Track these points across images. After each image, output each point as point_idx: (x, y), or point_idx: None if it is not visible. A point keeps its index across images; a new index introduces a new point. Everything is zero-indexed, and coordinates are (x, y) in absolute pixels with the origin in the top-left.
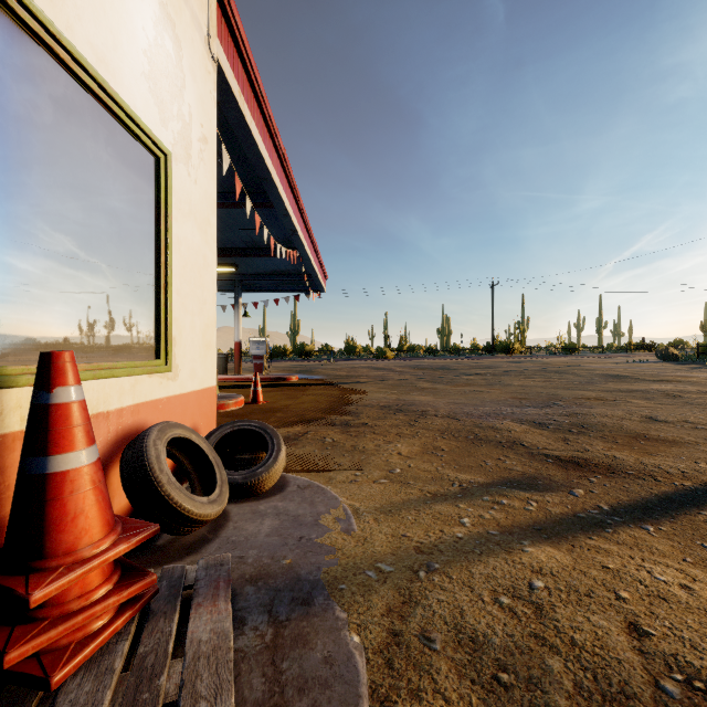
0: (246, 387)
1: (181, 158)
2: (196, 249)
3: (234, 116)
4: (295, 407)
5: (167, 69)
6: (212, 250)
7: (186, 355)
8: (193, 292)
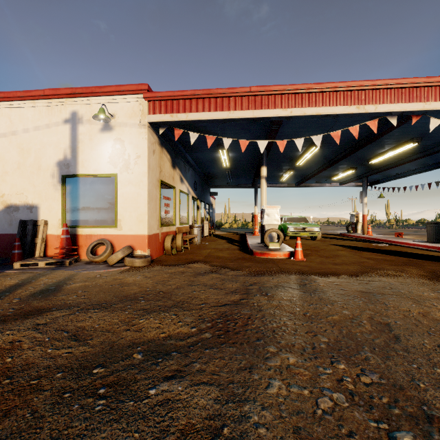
0: (394, 254)
1: (124, 171)
2: (133, 193)
3: (179, 122)
4: (285, 265)
5: (117, 153)
6: (144, 189)
7: (127, 224)
8: (131, 206)
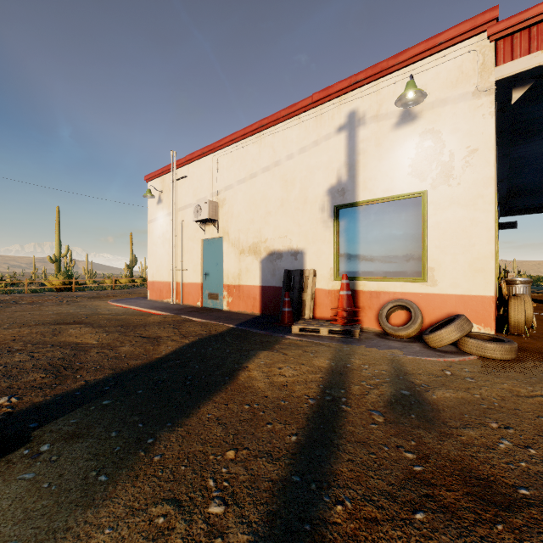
0: None
1: (441, 183)
2: (459, 219)
3: None
4: None
5: (426, 155)
6: (487, 210)
7: (446, 275)
8: (456, 243)
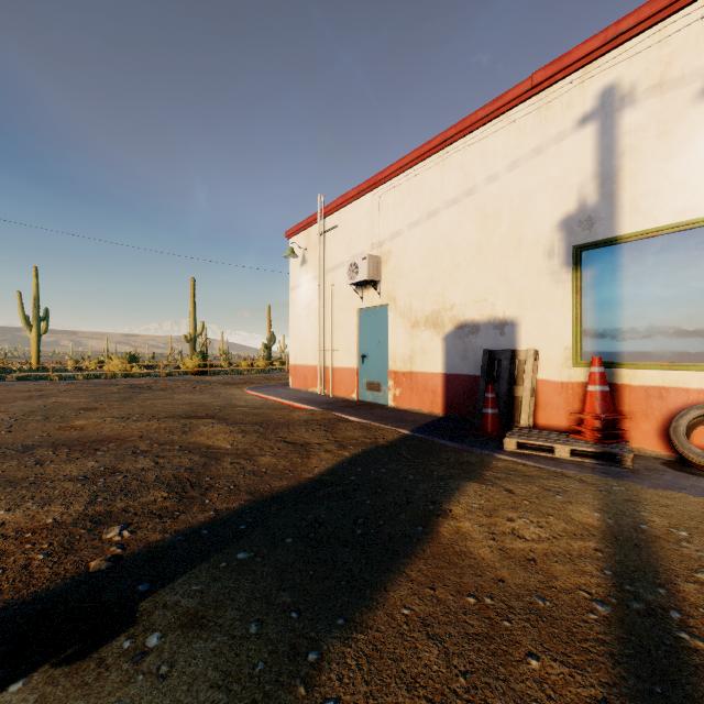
0: None
1: None
2: None
3: None
4: None
5: None
6: None
7: None
8: None
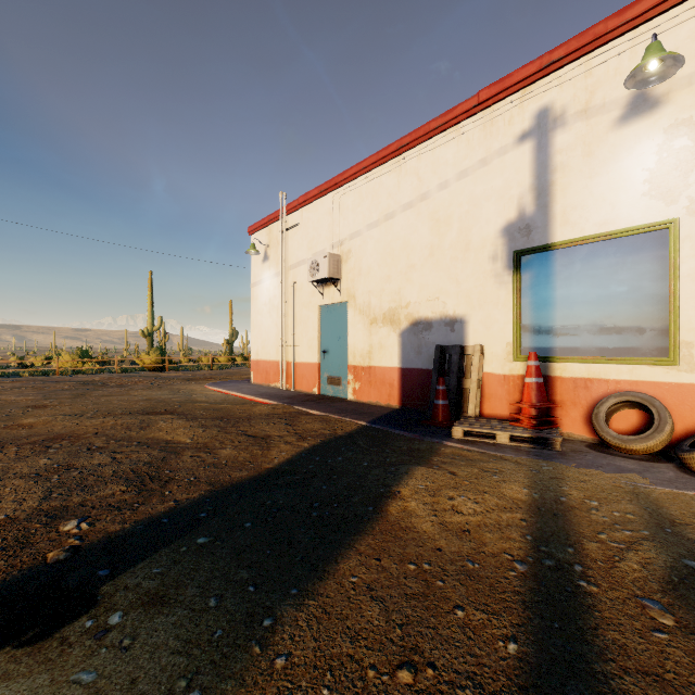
0: None
1: None
2: None
3: None
4: None
5: (677, 162)
6: None
7: None
8: None
